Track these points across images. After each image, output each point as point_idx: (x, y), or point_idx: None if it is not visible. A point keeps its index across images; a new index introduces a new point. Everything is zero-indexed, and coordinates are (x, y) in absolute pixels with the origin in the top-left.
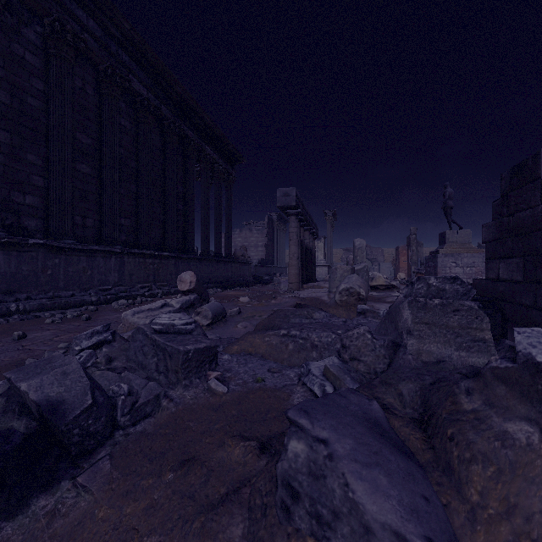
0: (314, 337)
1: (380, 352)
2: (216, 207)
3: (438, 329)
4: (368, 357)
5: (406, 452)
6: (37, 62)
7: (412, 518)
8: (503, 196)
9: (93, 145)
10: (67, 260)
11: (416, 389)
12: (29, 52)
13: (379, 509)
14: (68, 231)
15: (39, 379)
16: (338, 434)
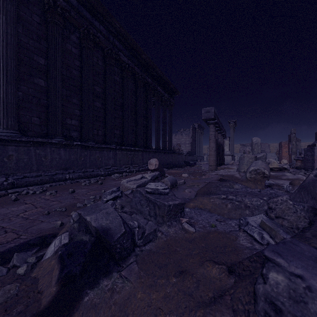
0: (247, 201)
1: (301, 214)
2: (163, 121)
3: None
4: (291, 217)
5: None
6: (77, 52)
7: None
8: None
9: (102, 91)
10: (90, 152)
11: None
12: (73, 47)
13: None
14: (90, 137)
15: (95, 215)
16: (309, 272)
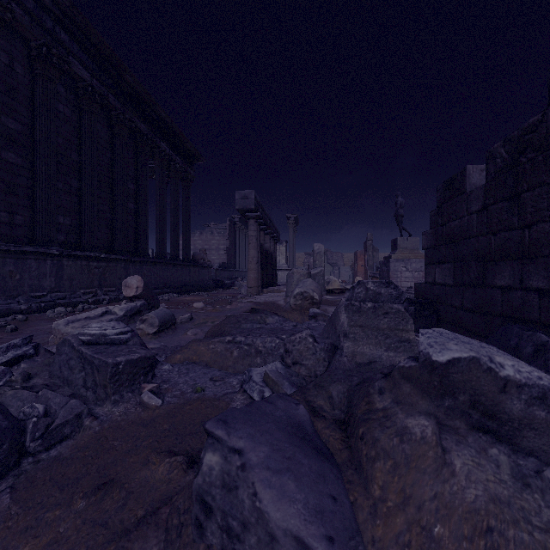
0: (259, 343)
1: (321, 355)
2: (172, 207)
3: (370, 331)
4: (310, 361)
5: (324, 454)
6: None
7: (316, 520)
8: (438, 206)
9: (23, 131)
10: None
11: (344, 391)
12: None
13: (284, 515)
14: None
15: None
16: (255, 442)
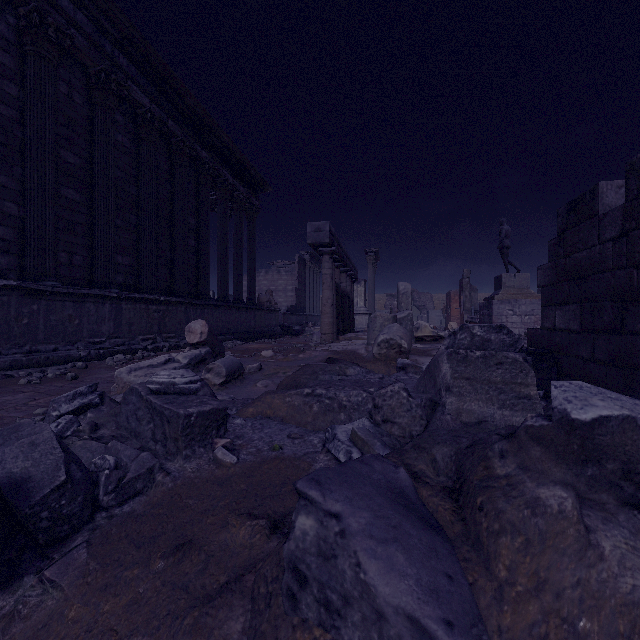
0: (342, 396)
1: (417, 413)
2: (236, 243)
3: (479, 384)
4: (403, 419)
5: (433, 526)
6: (10, 61)
7: (430, 600)
8: (559, 234)
9: (82, 165)
10: (48, 306)
11: (451, 454)
12: None
13: (393, 591)
14: (49, 271)
15: None
16: (353, 506)
